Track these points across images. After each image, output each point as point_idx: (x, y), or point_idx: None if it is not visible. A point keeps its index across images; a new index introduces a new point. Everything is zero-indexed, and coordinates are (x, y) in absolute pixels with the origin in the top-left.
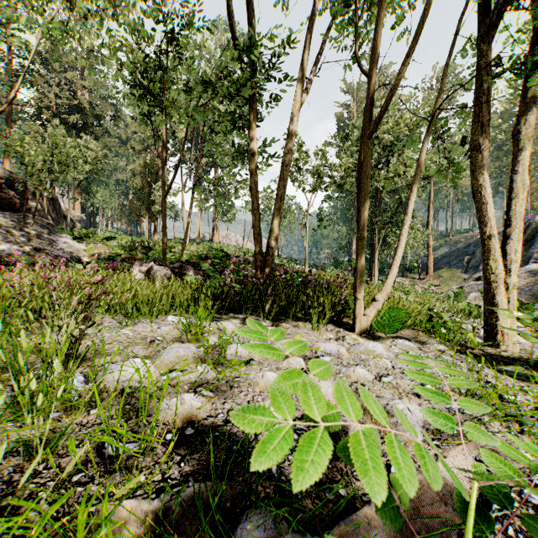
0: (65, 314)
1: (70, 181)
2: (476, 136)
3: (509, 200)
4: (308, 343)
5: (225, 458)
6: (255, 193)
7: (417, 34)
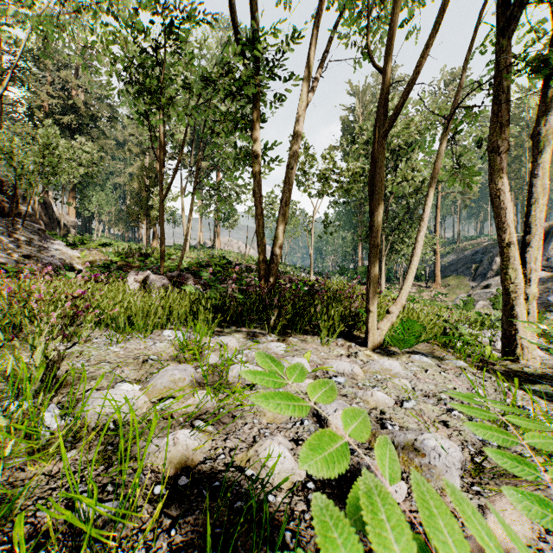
0: (44, 333)
1: (63, 185)
2: (494, 137)
3: (529, 205)
4: (318, 360)
5: (227, 520)
6: (258, 198)
7: (437, 23)
